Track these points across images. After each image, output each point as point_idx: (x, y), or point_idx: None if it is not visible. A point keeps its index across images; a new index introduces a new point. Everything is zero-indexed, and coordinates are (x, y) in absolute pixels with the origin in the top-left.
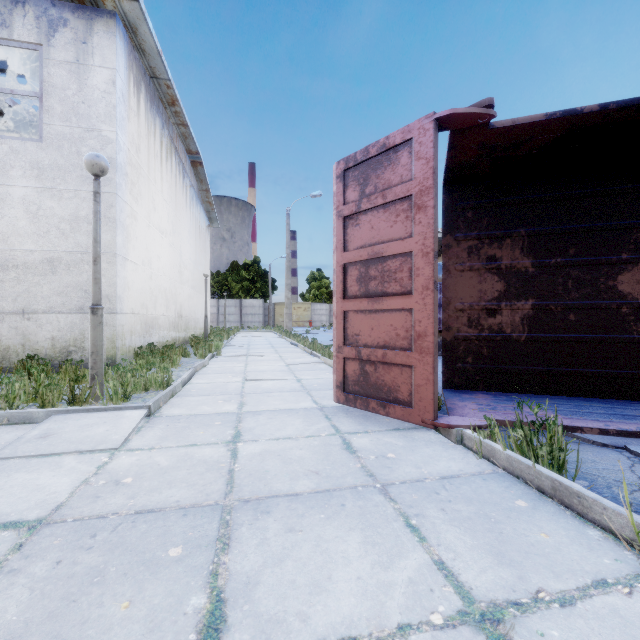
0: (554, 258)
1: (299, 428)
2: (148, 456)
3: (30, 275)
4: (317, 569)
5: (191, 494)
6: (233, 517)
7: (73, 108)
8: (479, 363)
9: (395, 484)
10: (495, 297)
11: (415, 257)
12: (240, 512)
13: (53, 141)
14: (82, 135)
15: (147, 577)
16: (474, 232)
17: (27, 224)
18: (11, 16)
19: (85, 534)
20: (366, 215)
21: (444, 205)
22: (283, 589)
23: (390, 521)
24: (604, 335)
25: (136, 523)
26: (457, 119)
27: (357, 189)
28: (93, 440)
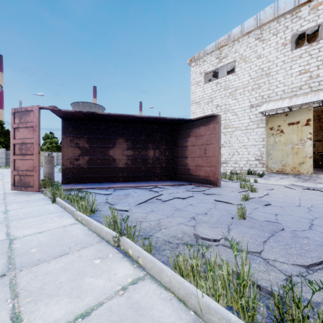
0: (94, 145)
1: None
2: None
3: None
4: None
5: None
6: None
7: None
8: (73, 175)
9: (11, 202)
10: (78, 155)
11: (34, 144)
12: None
13: None
14: None
15: None
16: (72, 135)
17: None
18: None
19: None
20: (21, 129)
21: (62, 125)
22: None
23: (1, 206)
24: (106, 166)
25: None
26: (46, 108)
27: (18, 119)
28: None
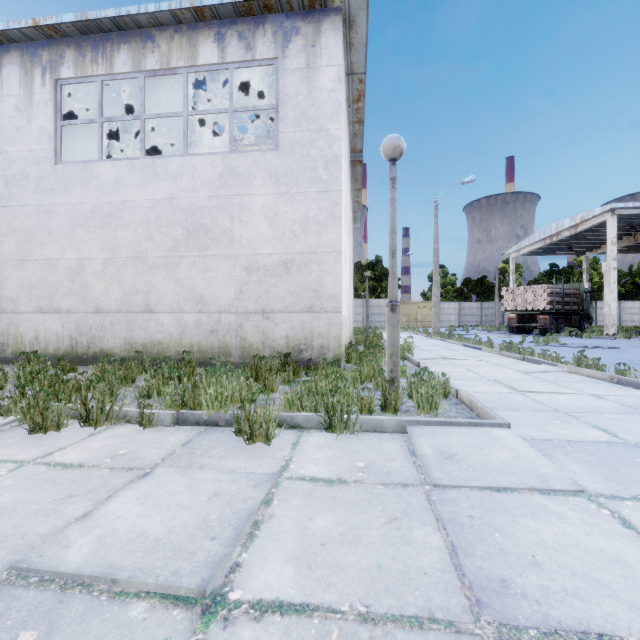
0: None
1: None
2: None
3: (268, 277)
4: None
5: None
6: None
7: (303, 112)
8: None
9: None
10: None
11: None
12: None
13: (287, 148)
14: (311, 137)
15: None
16: None
17: (266, 229)
18: (254, 38)
19: None
20: None
21: None
22: None
23: None
24: None
25: None
26: None
27: None
28: (523, 471)
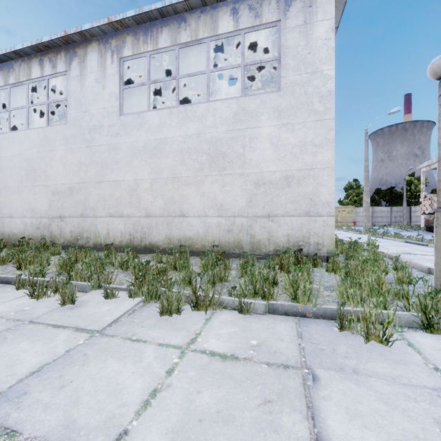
0: None
1: None
2: None
3: (273, 189)
4: None
5: None
6: None
7: (301, 60)
8: None
9: None
10: None
11: None
12: None
13: (288, 88)
14: (308, 78)
15: None
16: None
17: (271, 153)
18: (261, 8)
19: None
20: None
21: None
22: None
23: None
24: None
25: None
26: None
27: None
28: None
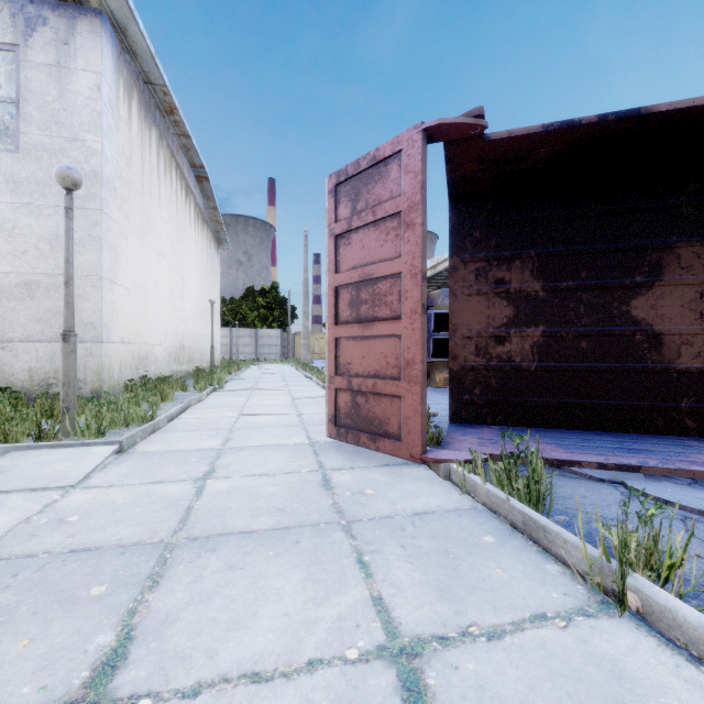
0: (565, 281)
1: (281, 464)
2: (104, 494)
3: (5, 300)
4: (244, 606)
5: (137, 532)
6: (174, 555)
7: (53, 116)
8: (487, 395)
9: (362, 521)
10: (504, 323)
11: (404, 279)
12: (183, 550)
13: (31, 152)
14: (63, 145)
15: (58, 616)
16: (482, 253)
17: (1, 243)
18: None
19: (6, 573)
20: (357, 233)
21: (450, 224)
22: (200, 626)
23: (341, 558)
24: (617, 364)
25: (66, 562)
26: (447, 130)
27: (349, 205)
28: (49, 477)
